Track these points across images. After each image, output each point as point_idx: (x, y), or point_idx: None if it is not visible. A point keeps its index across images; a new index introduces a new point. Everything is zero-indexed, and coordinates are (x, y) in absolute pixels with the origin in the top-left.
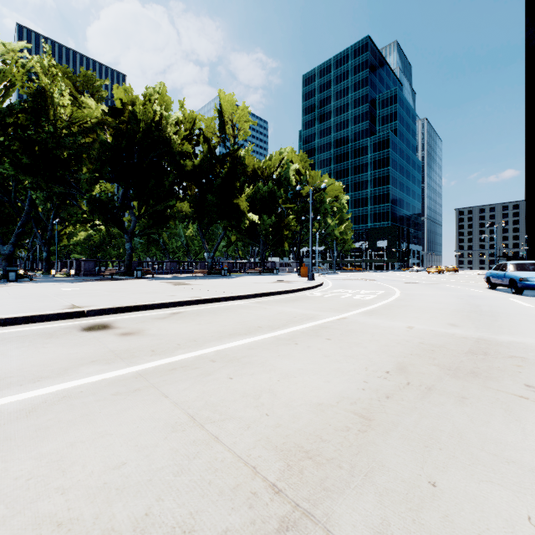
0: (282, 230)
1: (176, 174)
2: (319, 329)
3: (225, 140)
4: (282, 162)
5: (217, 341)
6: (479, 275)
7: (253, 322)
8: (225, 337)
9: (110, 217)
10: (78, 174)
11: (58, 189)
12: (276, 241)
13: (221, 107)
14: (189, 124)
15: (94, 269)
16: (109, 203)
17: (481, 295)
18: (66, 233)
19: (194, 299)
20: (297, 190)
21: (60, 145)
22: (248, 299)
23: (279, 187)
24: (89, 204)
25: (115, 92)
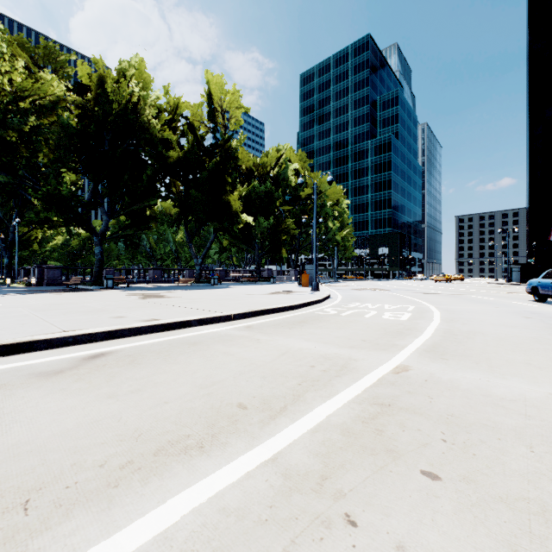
0: (279, 234)
1: (158, 167)
2: (379, 416)
3: (215, 129)
4: (279, 159)
5: (96, 505)
6: (491, 284)
7: (231, 385)
8: (136, 469)
9: (74, 215)
10: (32, 161)
11: (5, 178)
12: (273, 246)
13: (211, 92)
14: (173, 111)
15: (61, 278)
16: (71, 197)
17: (545, 311)
18: (37, 237)
19: (145, 325)
20: (298, 183)
21: (6, 123)
22: (234, 321)
23: (277, 187)
24: (45, 198)
25: (81, 65)
